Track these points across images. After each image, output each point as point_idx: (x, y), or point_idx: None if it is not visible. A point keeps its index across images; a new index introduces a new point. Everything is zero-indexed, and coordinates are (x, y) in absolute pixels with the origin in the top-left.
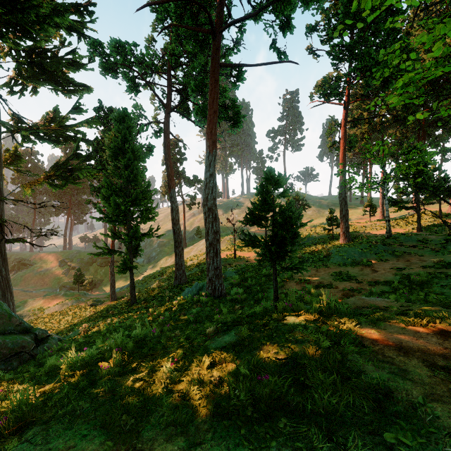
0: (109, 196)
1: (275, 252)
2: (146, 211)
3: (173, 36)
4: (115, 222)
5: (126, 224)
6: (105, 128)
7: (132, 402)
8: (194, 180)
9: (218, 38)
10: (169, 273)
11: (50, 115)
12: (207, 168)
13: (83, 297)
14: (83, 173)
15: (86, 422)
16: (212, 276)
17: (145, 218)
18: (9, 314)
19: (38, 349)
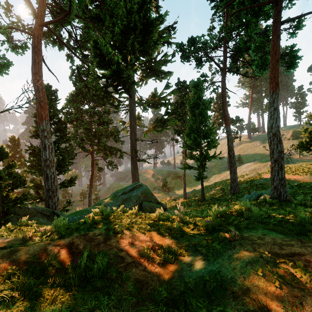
0: (189, 133)
1: None
2: (211, 141)
3: (233, 19)
4: (192, 149)
5: (198, 150)
6: (181, 94)
7: (288, 227)
8: (236, 119)
9: (279, 3)
10: (221, 186)
11: (153, 93)
12: (271, 104)
13: (167, 195)
14: (170, 122)
15: (263, 229)
16: (277, 185)
17: (211, 146)
18: (151, 193)
19: None
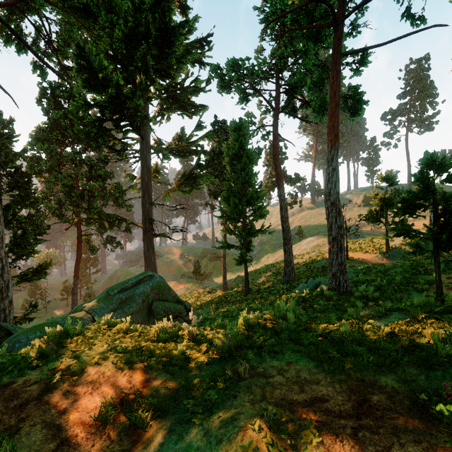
0: (227, 197)
1: (445, 241)
2: (258, 209)
3: (286, 41)
4: (232, 220)
5: (241, 222)
6: (219, 139)
7: (325, 347)
8: (295, 178)
9: (340, 28)
10: (274, 270)
11: (179, 135)
12: (329, 162)
13: (200, 285)
14: (203, 179)
15: (292, 353)
16: (336, 271)
17: (258, 216)
18: (169, 287)
19: (188, 317)
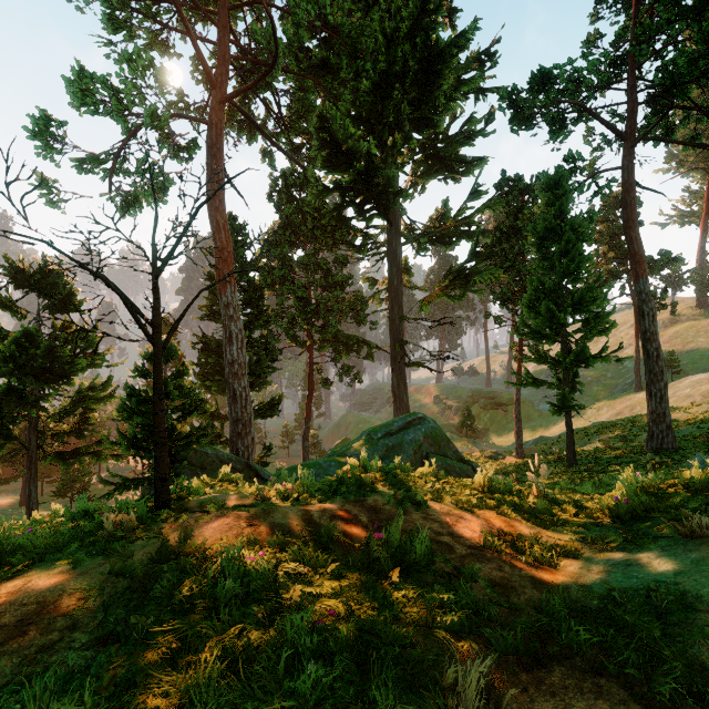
0: (533, 301)
1: None
2: (593, 319)
3: (658, 8)
4: (541, 339)
5: (559, 341)
6: (509, 208)
7: None
8: (661, 259)
9: None
10: (619, 431)
11: (440, 212)
12: None
13: (473, 446)
14: (484, 276)
15: None
16: None
17: (594, 330)
18: (447, 438)
19: None
